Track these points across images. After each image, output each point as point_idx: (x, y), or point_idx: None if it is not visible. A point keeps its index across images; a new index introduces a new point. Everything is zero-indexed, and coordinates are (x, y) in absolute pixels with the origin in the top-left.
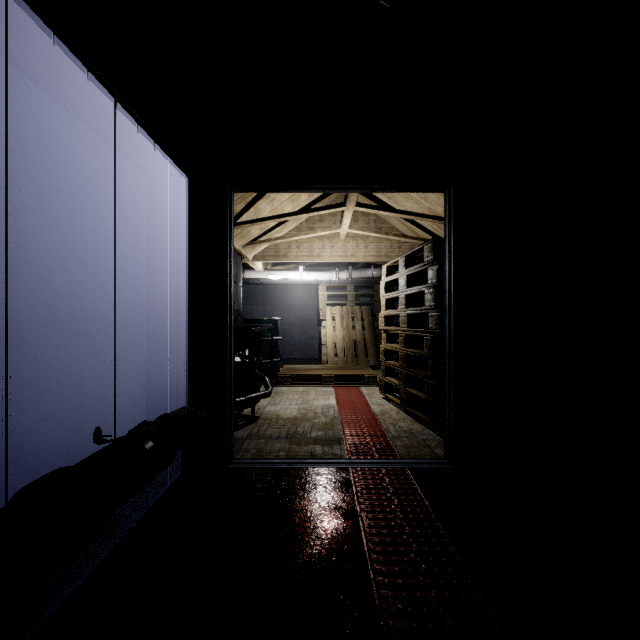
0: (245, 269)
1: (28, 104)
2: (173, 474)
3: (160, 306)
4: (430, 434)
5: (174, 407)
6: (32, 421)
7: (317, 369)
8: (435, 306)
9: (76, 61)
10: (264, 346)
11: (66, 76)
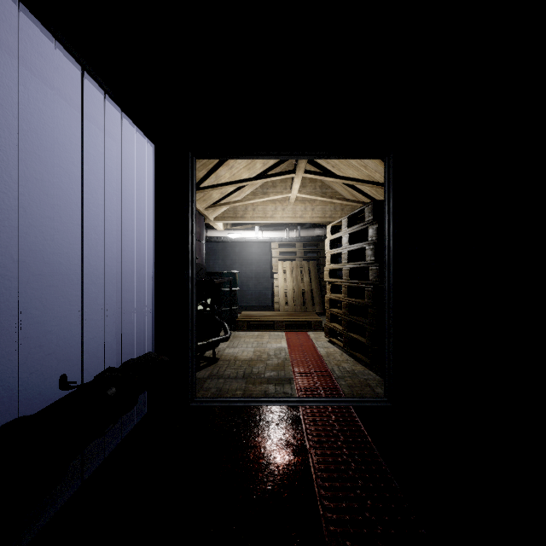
0: (208, 229)
1: (1, 72)
2: (140, 412)
3: (129, 260)
4: (370, 374)
5: (141, 351)
6: (5, 367)
7: (270, 316)
8: (375, 261)
9: (42, 29)
10: (224, 296)
11: (37, 47)
